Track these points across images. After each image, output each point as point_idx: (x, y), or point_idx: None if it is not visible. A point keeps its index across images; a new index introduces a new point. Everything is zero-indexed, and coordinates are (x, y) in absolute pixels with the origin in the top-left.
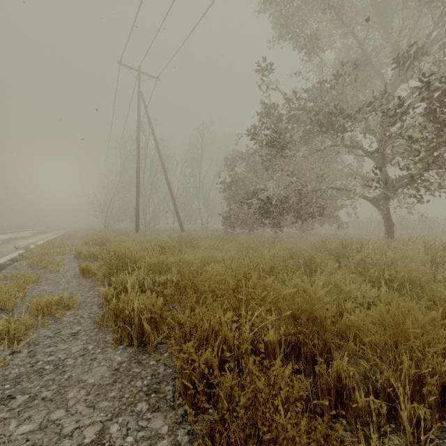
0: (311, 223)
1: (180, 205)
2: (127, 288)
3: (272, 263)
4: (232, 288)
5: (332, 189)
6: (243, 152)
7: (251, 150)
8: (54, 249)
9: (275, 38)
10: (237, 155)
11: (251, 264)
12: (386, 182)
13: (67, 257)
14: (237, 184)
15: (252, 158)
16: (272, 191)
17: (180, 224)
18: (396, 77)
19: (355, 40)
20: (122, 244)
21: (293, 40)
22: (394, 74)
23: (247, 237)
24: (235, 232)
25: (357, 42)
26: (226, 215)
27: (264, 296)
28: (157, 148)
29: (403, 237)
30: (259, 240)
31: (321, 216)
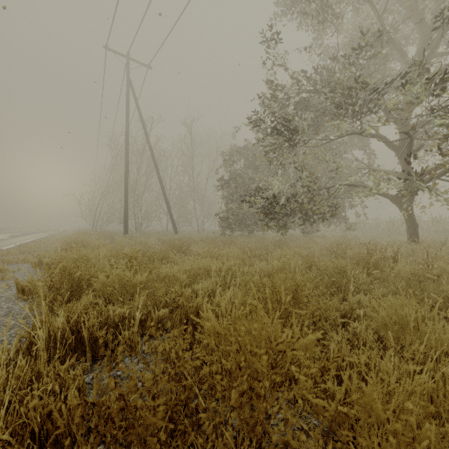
0: (317, 224)
1: (174, 205)
2: (50, 335)
3: (293, 283)
4: (238, 404)
5: (346, 185)
6: (242, 147)
7: (251, 144)
8: (20, 254)
9: (278, 17)
10: (236, 150)
11: (257, 280)
12: (423, 173)
13: (27, 266)
14: (236, 181)
15: (252, 153)
16: (276, 187)
17: (173, 225)
18: (421, 54)
19: (373, 11)
20: (82, 252)
21: (300, 13)
22: (419, 51)
23: (246, 240)
24: (234, 234)
25: (377, 12)
26: (223, 216)
27: (330, 429)
28: (148, 143)
29: (426, 241)
30: (261, 243)
31: (332, 216)
